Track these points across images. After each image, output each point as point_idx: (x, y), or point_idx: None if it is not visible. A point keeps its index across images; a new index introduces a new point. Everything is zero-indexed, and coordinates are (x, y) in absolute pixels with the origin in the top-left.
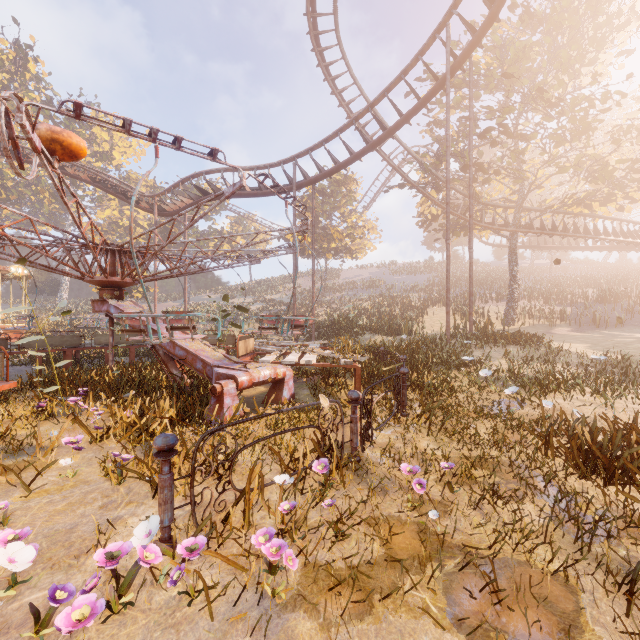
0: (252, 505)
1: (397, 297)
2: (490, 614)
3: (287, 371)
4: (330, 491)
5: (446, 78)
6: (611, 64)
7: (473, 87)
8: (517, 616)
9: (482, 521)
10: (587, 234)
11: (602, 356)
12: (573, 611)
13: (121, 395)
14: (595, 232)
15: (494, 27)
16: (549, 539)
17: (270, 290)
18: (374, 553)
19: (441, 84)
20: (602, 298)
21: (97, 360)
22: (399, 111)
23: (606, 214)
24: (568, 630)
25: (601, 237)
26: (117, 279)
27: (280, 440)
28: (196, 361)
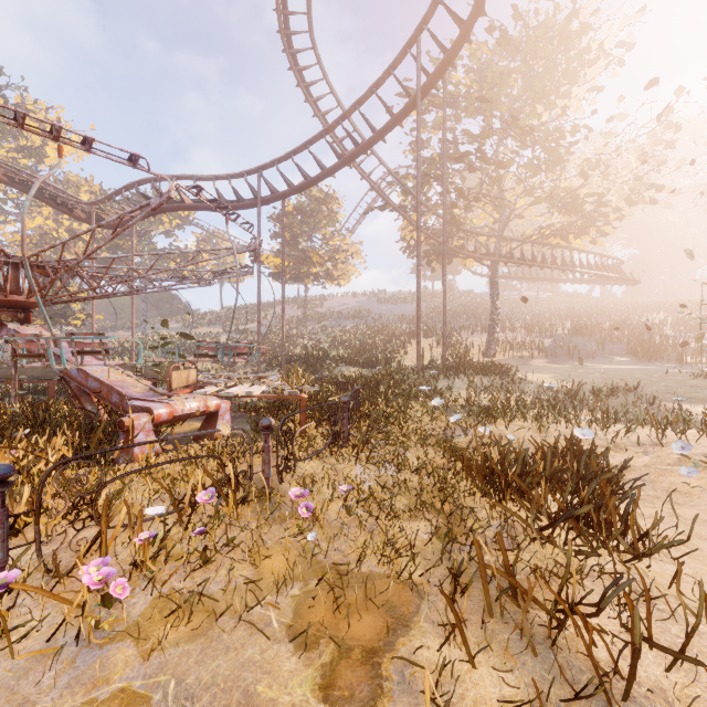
0: (115, 540)
1: (383, 328)
2: (330, 623)
3: (222, 403)
4: (224, 524)
5: (417, 96)
6: (584, 98)
7: (454, 109)
8: (356, 622)
9: (368, 541)
10: (564, 266)
11: (554, 384)
12: (412, 612)
13: (6, 434)
14: (572, 264)
15: (472, 48)
16: (411, 549)
17: (244, 319)
18: (240, 579)
19: (414, 102)
20: (579, 330)
21: (6, 399)
22: (372, 127)
23: (582, 247)
24: (387, 626)
25: (576, 269)
26: (20, 298)
27: (188, 475)
28: (112, 394)
